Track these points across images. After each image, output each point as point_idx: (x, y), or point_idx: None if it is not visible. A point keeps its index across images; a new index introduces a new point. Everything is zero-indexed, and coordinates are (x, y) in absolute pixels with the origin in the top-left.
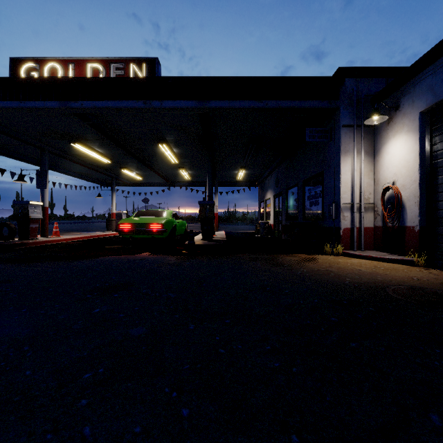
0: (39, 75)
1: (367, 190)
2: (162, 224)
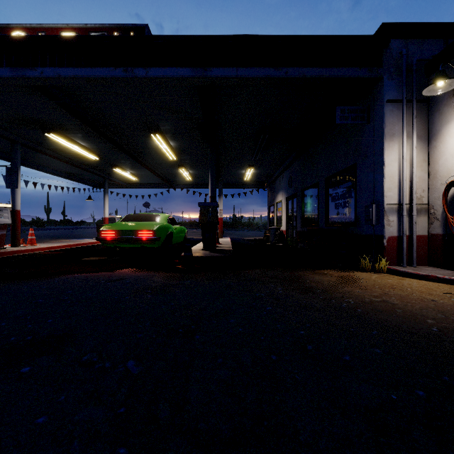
0: None
1: (420, 186)
2: (153, 231)
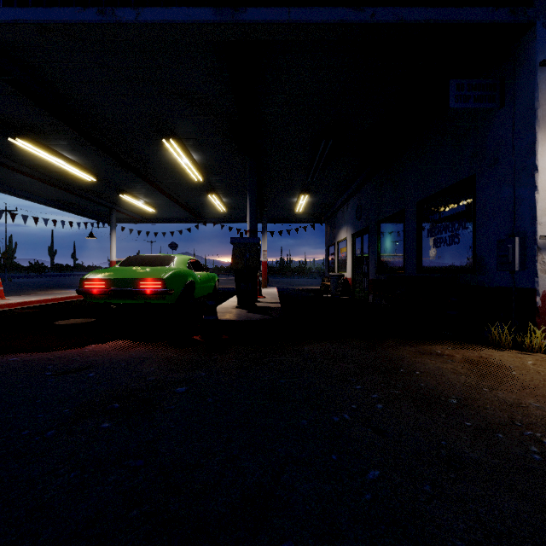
0: None
1: None
2: (162, 280)
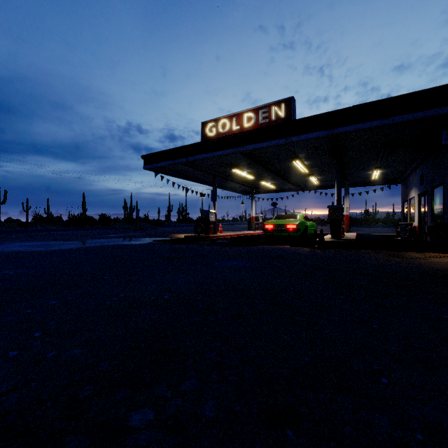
0: (216, 129)
1: None
2: (296, 225)
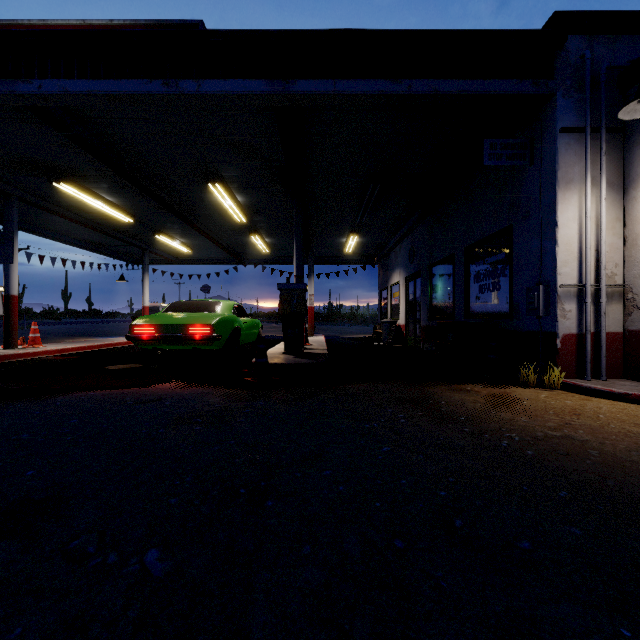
0: None
1: (611, 257)
2: (211, 326)
